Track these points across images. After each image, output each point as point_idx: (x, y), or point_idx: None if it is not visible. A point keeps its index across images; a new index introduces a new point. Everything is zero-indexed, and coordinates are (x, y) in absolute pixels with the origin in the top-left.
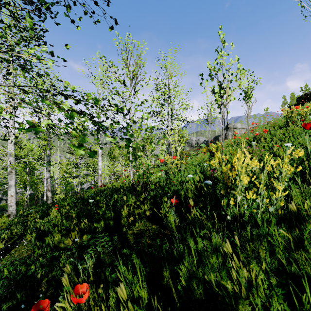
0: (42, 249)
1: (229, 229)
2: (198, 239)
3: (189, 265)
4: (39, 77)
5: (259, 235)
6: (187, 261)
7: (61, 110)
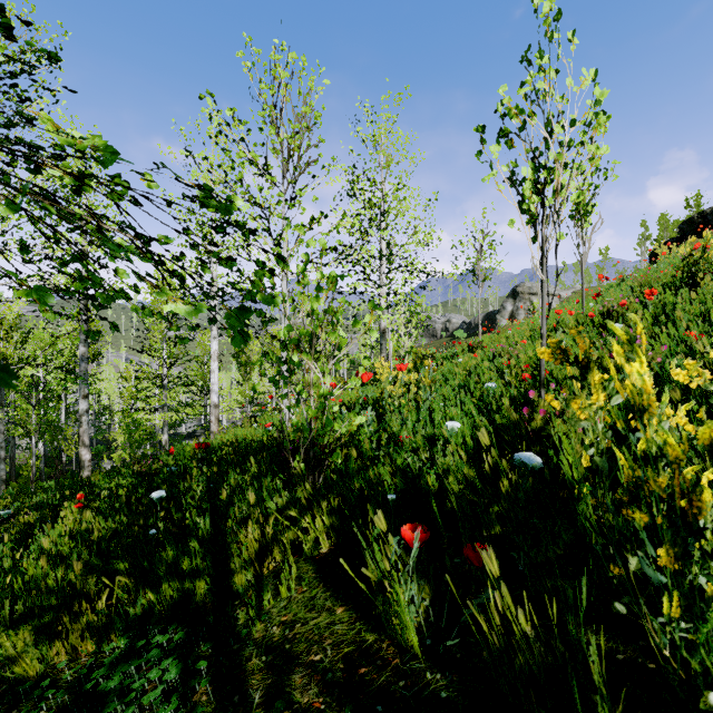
0: None
1: None
2: None
3: None
4: None
5: None
6: None
7: None
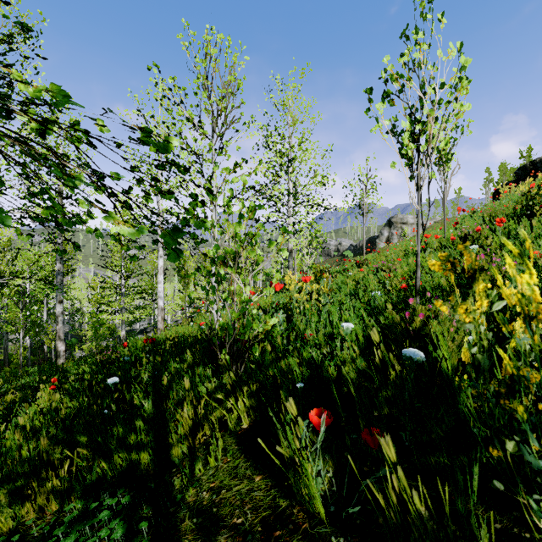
0: None
1: None
2: None
3: None
4: None
5: None
6: None
7: None
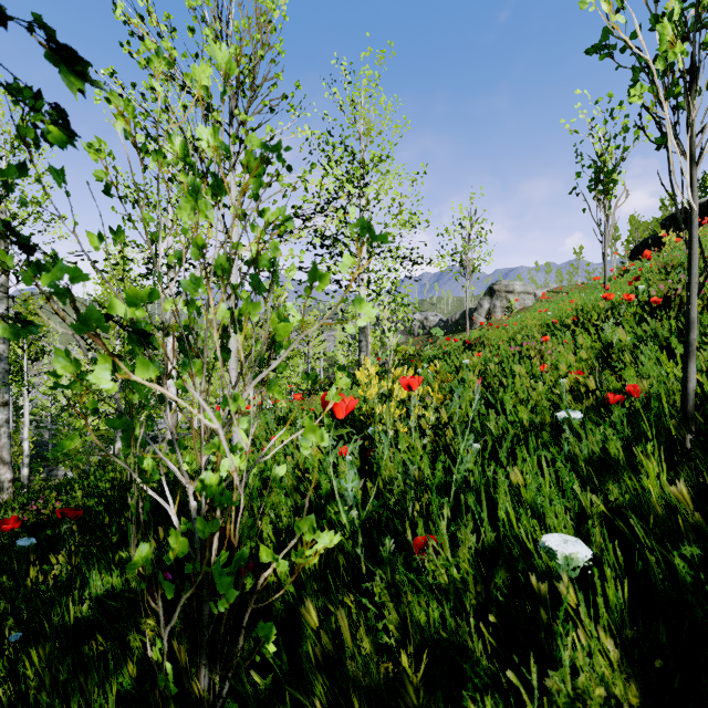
0: None
1: None
2: None
3: None
4: None
5: None
6: None
7: None
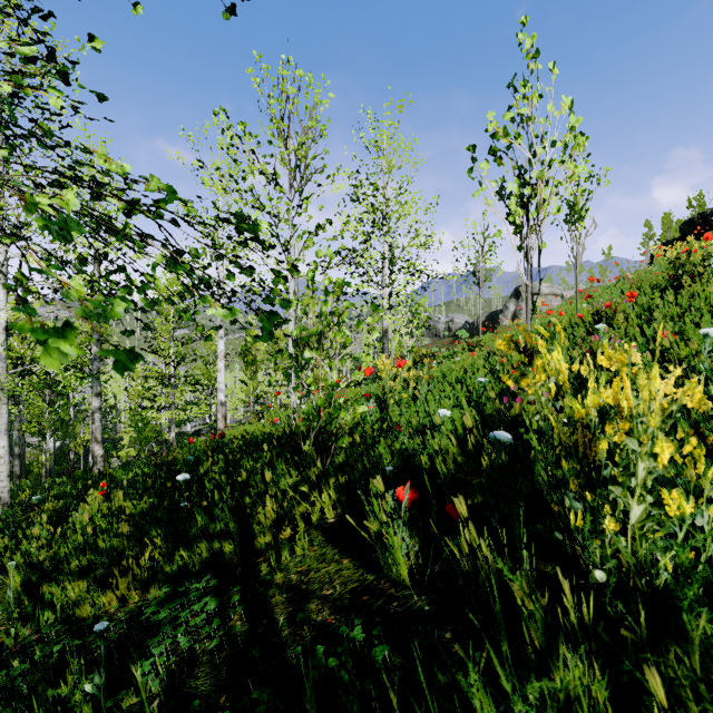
0: (32, 621)
1: (594, 607)
2: (517, 699)
3: None
4: (26, 139)
5: None
6: None
7: (27, 208)
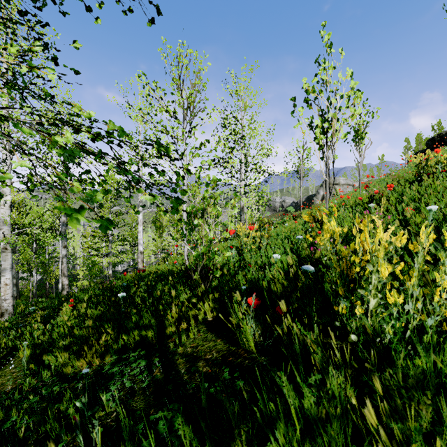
0: (38, 376)
1: (353, 357)
2: (305, 390)
3: (287, 441)
4: (34, 97)
5: (419, 379)
6: (284, 433)
7: (52, 144)
